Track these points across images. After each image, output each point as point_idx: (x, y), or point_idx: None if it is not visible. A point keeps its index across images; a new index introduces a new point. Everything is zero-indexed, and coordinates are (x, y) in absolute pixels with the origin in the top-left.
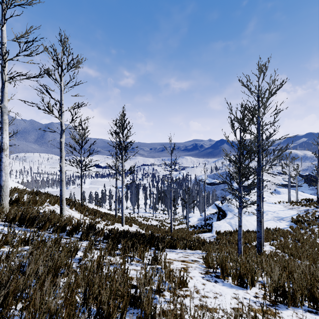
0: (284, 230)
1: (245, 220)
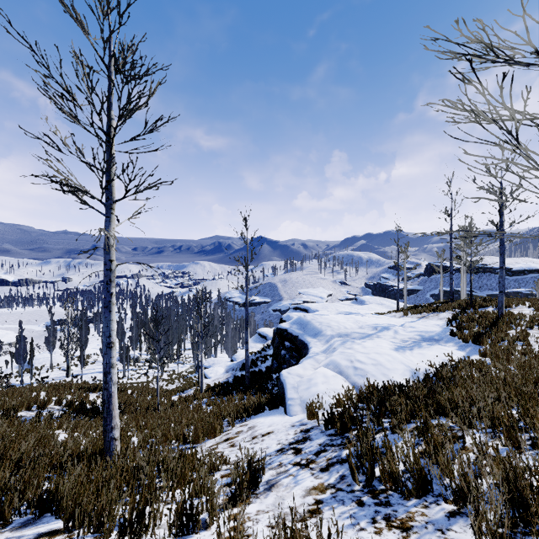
0: (484, 361)
1: (369, 349)
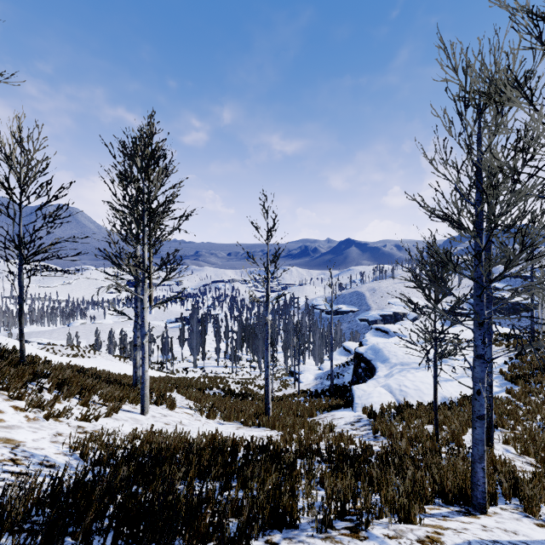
0: (500, 397)
1: (417, 378)
